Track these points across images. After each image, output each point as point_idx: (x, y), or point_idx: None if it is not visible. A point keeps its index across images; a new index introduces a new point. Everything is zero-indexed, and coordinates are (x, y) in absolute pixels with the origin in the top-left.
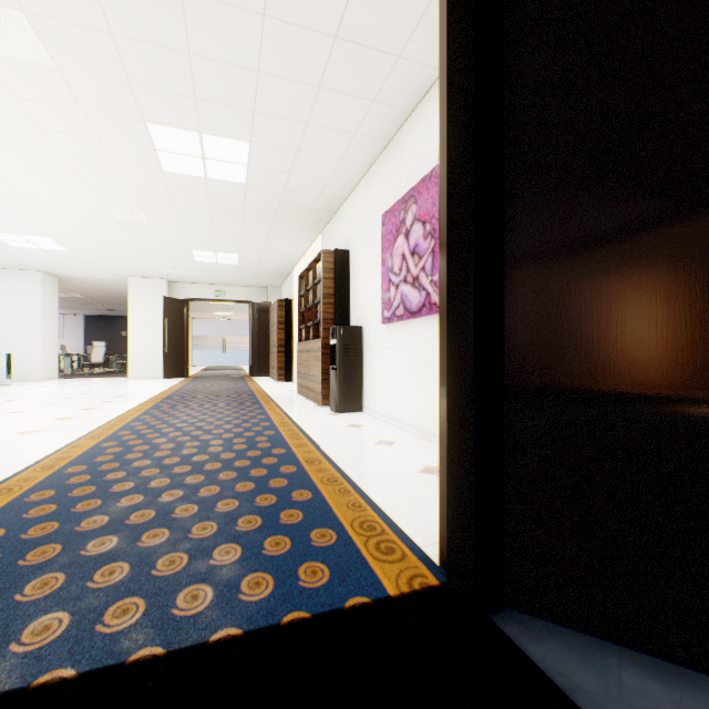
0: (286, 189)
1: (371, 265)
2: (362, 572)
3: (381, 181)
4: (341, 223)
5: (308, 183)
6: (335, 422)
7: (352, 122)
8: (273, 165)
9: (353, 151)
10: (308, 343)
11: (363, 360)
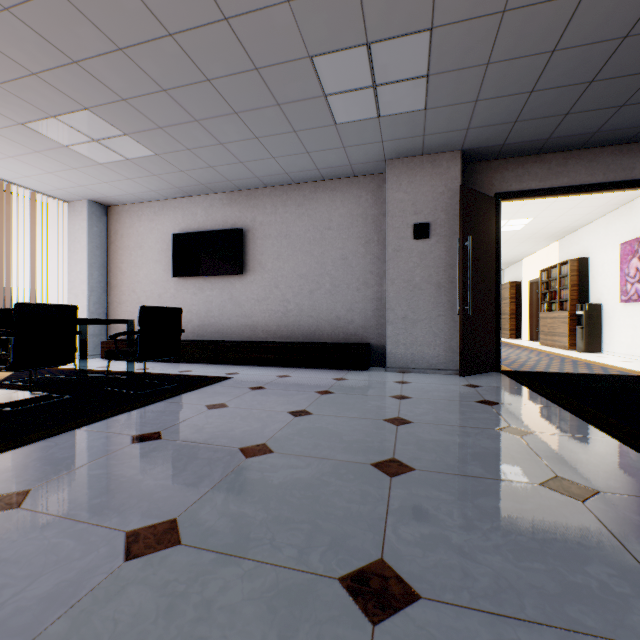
0: (543, 228)
1: (609, 269)
2: (629, 373)
3: (618, 223)
4: (580, 239)
5: (560, 224)
6: (586, 355)
7: (601, 203)
8: (541, 222)
9: (598, 210)
10: (552, 313)
11: (602, 323)
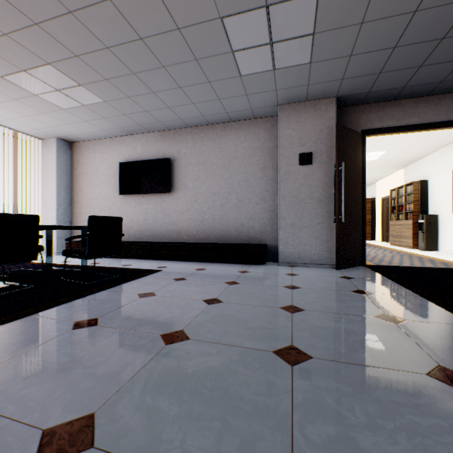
0: (393, 158)
1: (444, 188)
2: None
3: (451, 154)
4: (420, 166)
5: (406, 155)
6: (427, 253)
7: (438, 139)
8: (392, 154)
9: (436, 144)
10: (400, 221)
11: (438, 229)
